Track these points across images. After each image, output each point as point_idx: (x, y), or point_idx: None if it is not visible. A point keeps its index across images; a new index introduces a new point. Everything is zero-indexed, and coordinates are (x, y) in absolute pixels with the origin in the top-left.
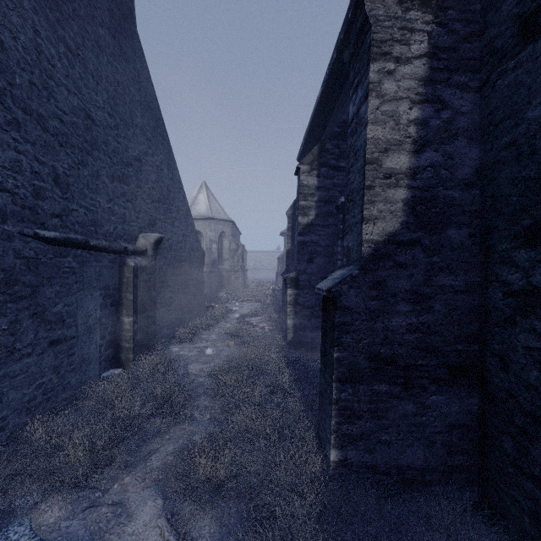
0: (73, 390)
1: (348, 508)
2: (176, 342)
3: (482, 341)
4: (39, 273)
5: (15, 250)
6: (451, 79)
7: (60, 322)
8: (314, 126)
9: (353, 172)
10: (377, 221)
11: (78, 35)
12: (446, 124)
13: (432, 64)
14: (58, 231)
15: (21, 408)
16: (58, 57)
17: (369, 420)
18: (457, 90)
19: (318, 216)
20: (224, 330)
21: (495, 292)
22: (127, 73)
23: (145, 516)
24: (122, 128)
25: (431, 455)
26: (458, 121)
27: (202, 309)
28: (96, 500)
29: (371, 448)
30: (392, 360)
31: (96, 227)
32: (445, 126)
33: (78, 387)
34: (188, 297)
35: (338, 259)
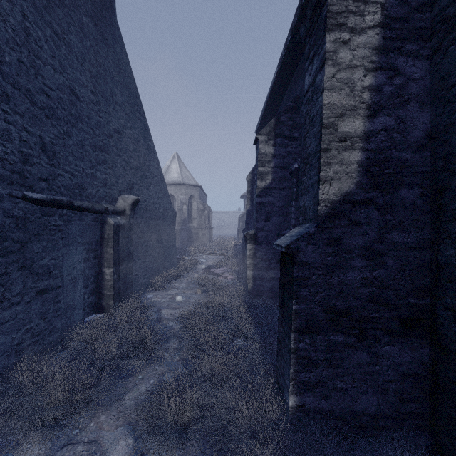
0: (58, 334)
1: (307, 454)
2: (151, 290)
3: (433, 295)
4: (27, 230)
5: (5, 210)
6: (403, 47)
7: (47, 273)
8: (271, 102)
9: (309, 137)
10: (333, 182)
11: (63, 21)
12: (399, 90)
13: (385, 34)
14: (45, 193)
15: (10, 351)
16: (45, 39)
17: (326, 368)
18: (409, 58)
19: (274, 180)
20: (192, 280)
21: (448, 248)
22: (108, 57)
23: (117, 455)
24: (103, 104)
25: (384, 402)
26: (410, 87)
27: (174, 261)
28: (74, 438)
29: (327, 395)
30: (347, 312)
31: (80, 190)
32: (397, 92)
33: (63, 330)
34: (162, 251)
35: (292, 218)
